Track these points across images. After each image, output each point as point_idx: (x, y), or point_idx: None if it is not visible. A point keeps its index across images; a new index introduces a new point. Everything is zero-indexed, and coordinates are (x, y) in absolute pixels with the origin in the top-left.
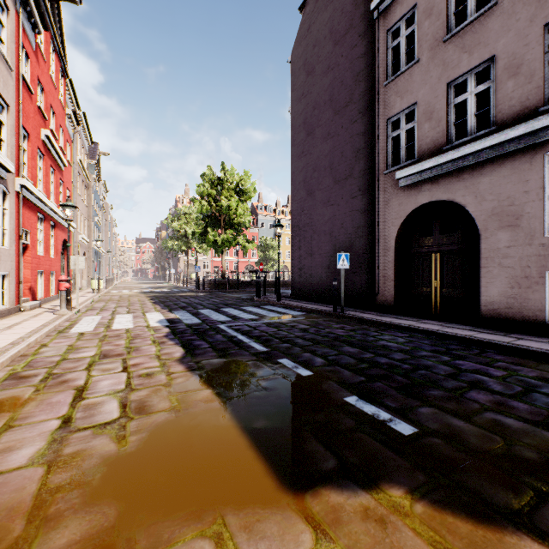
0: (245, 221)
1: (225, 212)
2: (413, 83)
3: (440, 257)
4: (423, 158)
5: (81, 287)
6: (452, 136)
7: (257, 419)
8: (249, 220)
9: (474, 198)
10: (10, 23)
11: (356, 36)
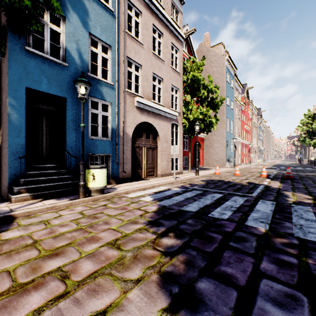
0: None
1: (314, 130)
2: None
3: None
4: None
5: (253, 162)
6: None
7: None
8: None
9: None
10: (240, 112)
11: None
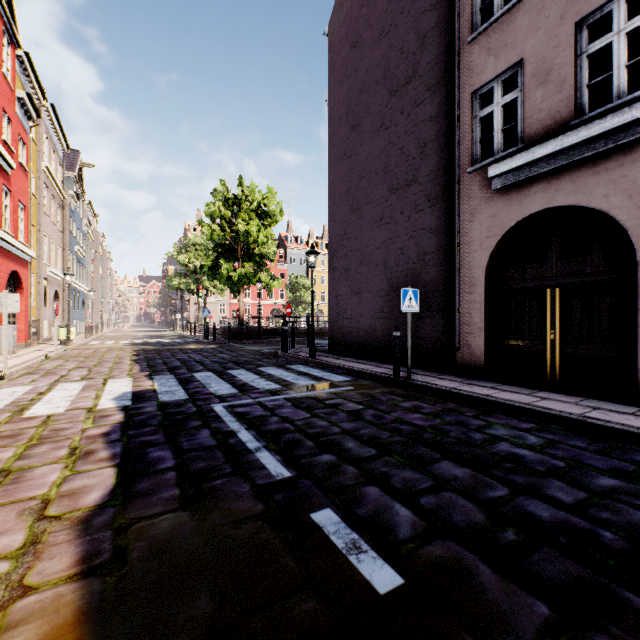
0: (269, 252)
1: (242, 239)
2: (515, 32)
3: (560, 295)
4: (533, 143)
5: (49, 337)
6: (584, 105)
7: None
8: (274, 250)
9: (627, 199)
10: None
11: None
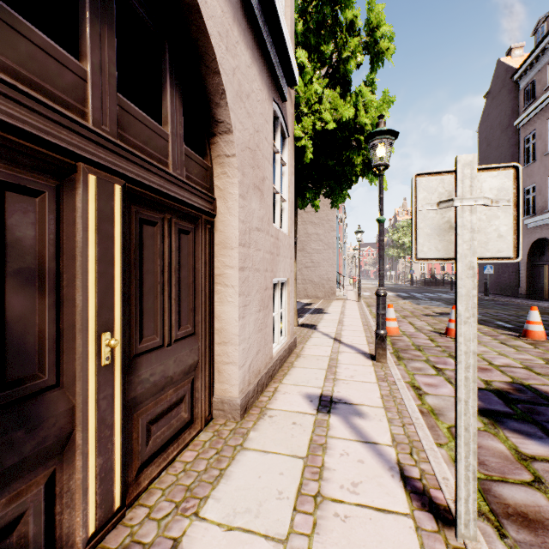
0: None
1: None
2: (533, 172)
3: (547, 267)
4: (537, 214)
5: None
6: None
7: (417, 303)
8: None
9: None
10: None
11: (511, 132)
